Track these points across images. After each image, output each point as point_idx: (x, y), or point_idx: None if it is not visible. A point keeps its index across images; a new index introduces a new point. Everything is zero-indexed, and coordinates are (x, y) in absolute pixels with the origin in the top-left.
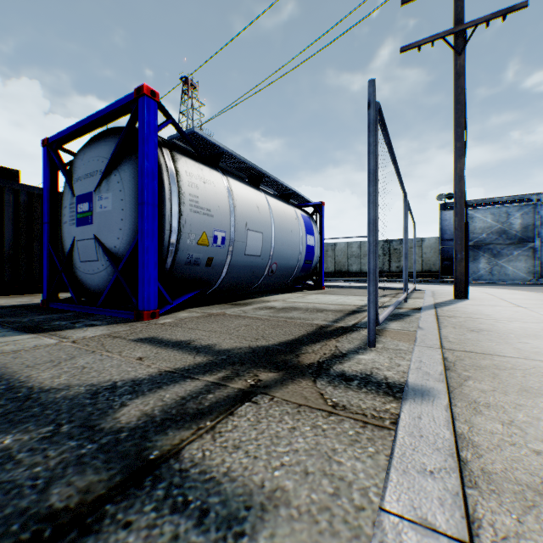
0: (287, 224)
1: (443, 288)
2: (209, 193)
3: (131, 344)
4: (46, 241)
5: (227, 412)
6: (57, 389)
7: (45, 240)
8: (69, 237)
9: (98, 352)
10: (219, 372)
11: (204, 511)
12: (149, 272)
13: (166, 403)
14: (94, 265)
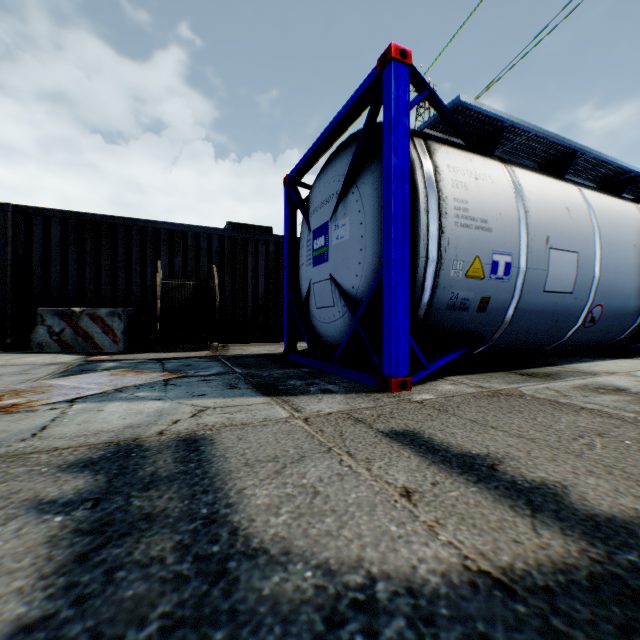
0: (623, 233)
1: None
2: (484, 193)
3: (381, 442)
4: (286, 287)
5: None
6: (267, 553)
7: (285, 286)
8: (306, 281)
9: (335, 452)
10: None
11: None
12: (398, 321)
13: None
14: (329, 312)
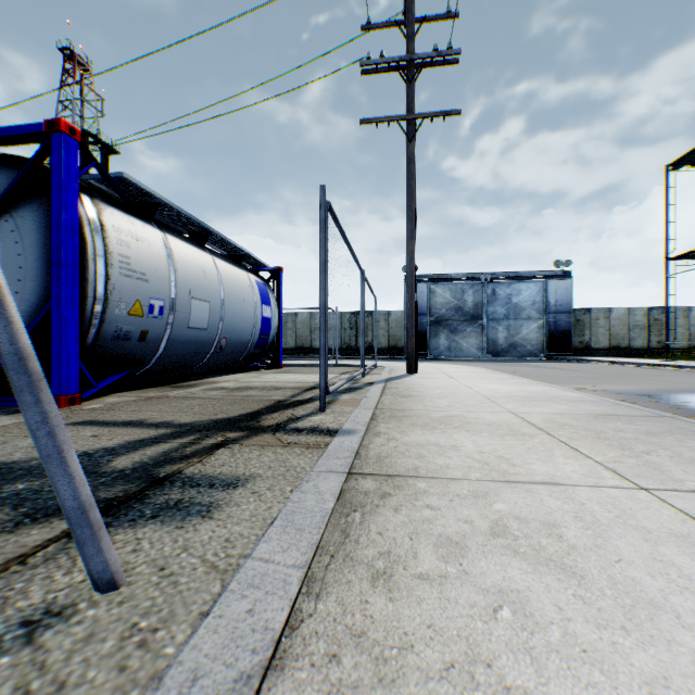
0: (239, 292)
1: (403, 364)
2: (145, 253)
3: (69, 427)
4: None
5: (208, 454)
6: (23, 461)
7: None
8: None
9: None
10: (189, 437)
11: (212, 485)
12: (69, 349)
13: (152, 456)
14: None
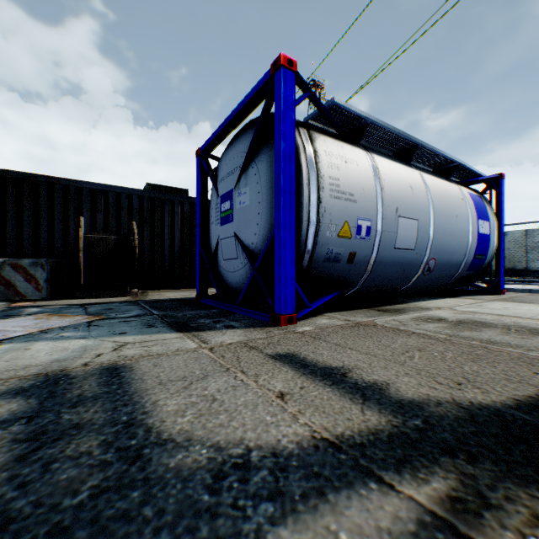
0: (449, 207)
1: None
2: (352, 173)
3: (268, 362)
4: (198, 242)
5: None
6: (174, 441)
7: (197, 241)
8: (215, 237)
9: (232, 371)
10: (430, 474)
11: None
12: (286, 270)
13: None
14: (234, 263)
